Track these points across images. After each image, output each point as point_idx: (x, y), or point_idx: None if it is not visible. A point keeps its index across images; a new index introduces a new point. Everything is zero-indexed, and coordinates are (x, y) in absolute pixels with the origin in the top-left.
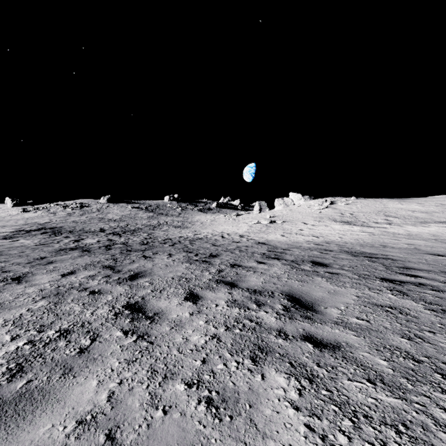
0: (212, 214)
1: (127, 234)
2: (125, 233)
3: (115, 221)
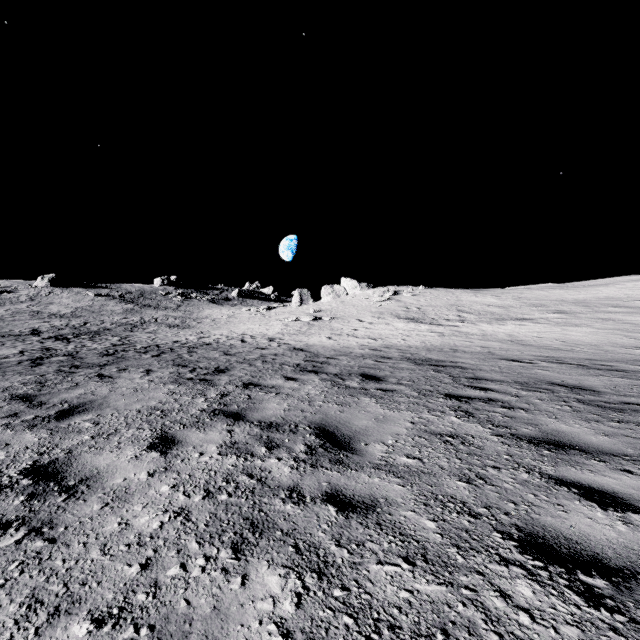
0: (231, 306)
1: (82, 338)
2: (78, 336)
3: (62, 317)
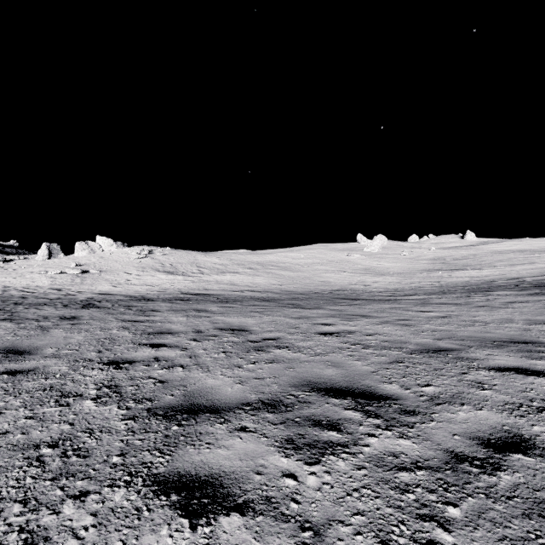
0: None
1: None
2: None
3: None
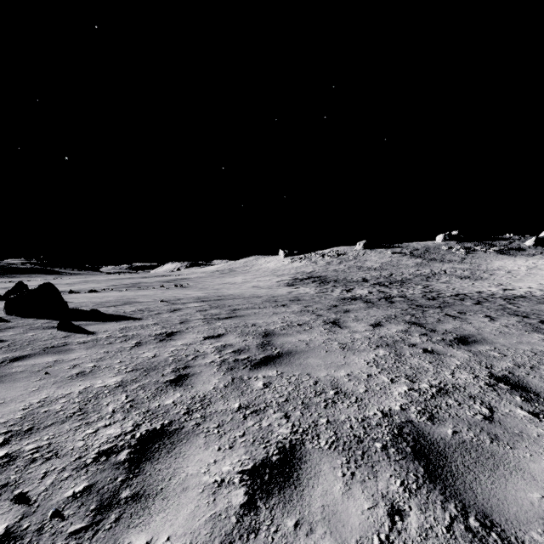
0: (528, 257)
1: (395, 285)
2: (391, 284)
3: (375, 269)
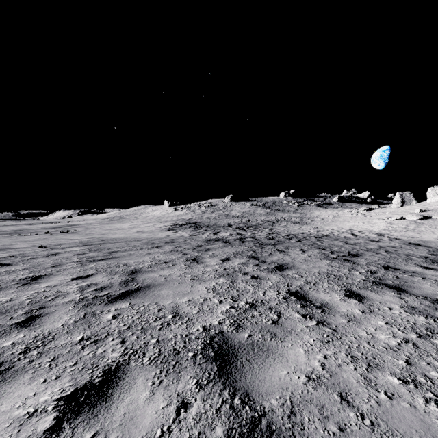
0: (334, 209)
1: (250, 229)
2: (248, 228)
3: (238, 217)
